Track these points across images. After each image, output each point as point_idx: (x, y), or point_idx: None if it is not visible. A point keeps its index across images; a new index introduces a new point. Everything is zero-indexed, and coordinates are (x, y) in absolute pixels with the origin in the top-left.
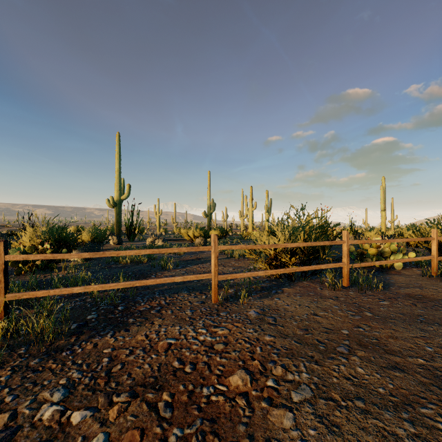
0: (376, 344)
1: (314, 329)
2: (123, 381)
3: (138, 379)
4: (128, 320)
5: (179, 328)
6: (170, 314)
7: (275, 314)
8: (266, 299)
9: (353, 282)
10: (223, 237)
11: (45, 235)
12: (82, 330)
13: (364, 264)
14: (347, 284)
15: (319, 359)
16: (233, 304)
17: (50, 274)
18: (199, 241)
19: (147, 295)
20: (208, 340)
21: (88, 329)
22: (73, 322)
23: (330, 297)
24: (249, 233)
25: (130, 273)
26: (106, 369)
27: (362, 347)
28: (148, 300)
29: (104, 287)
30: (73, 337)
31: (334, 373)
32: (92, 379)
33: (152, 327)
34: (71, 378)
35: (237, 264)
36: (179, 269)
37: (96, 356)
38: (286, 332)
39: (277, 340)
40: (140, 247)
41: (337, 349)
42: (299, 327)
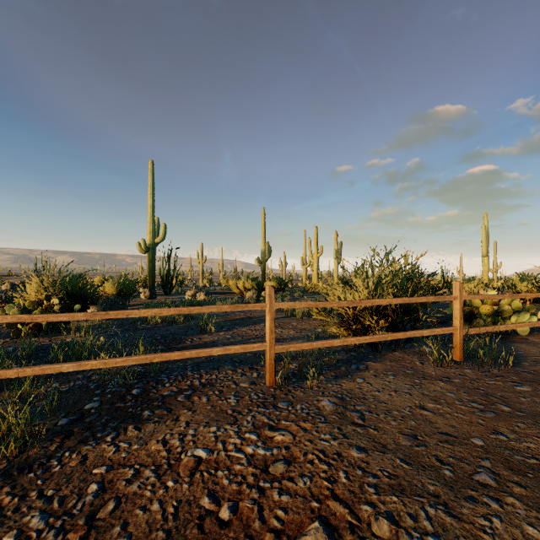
0: (538, 469)
1: (427, 434)
2: (111, 539)
3: (137, 536)
4: (143, 412)
5: (215, 429)
6: (205, 403)
7: (361, 406)
8: (344, 380)
9: (467, 355)
10: (281, 290)
11: (55, 286)
12: (72, 429)
13: (486, 330)
14: (460, 358)
15: (449, 500)
16: (297, 387)
17: (50, 339)
18: (250, 295)
19: (175, 372)
20: (260, 455)
21: (81, 426)
22: (64, 413)
23: (438, 377)
24: (317, 285)
25: (158, 337)
26: (88, 510)
27: (515, 473)
28: (175, 379)
29: (108, 364)
30: (55, 441)
31: (485, 535)
32: (59, 533)
33: (175, 426)
34: (25, 531)
35: (301, 326)
36: (223, 332)
37: (79, 481)
38: (383, 441)
39: (372, 457)
40: (177, 302)
41: (474, 477)
42: (402, 431)
